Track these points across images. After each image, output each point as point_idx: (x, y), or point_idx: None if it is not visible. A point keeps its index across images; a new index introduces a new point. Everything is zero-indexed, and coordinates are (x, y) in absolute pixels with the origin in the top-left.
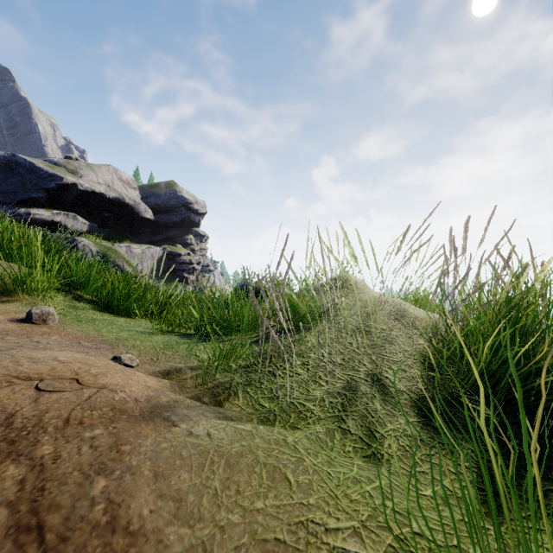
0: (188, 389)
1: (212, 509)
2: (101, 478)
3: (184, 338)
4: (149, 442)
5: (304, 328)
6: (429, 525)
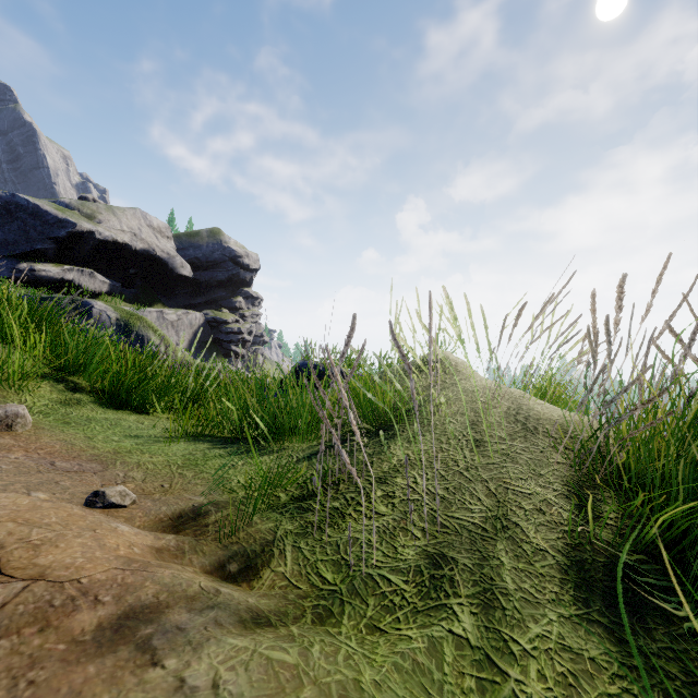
0: (207, 546)
1: None
2: None
3: (216, 446)
4: None
5: (386, 433)
6: None
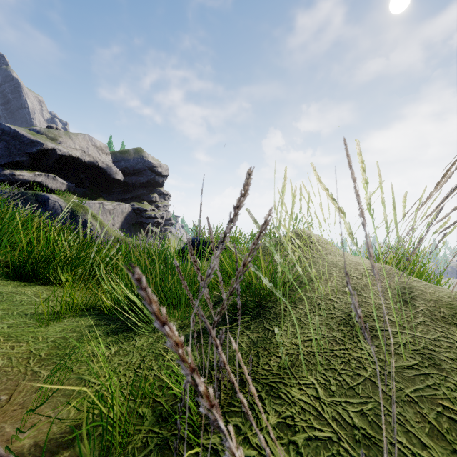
0: None
1: None
2: None
3: (100, 323)
4: None
5: (268, 311)
6: None
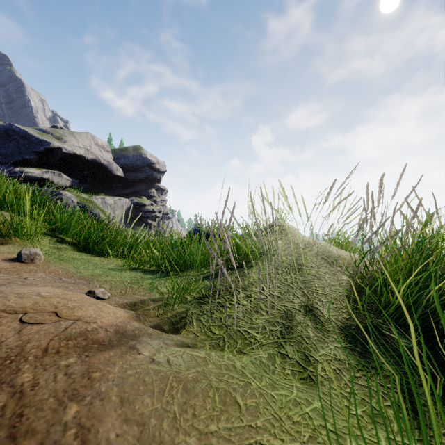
0: (151, 318)
1: (172, 432)
2: (73, 403)
3: (148, 274)
4: (117, 369)
5: (247, 266)
6: (362, 444)
